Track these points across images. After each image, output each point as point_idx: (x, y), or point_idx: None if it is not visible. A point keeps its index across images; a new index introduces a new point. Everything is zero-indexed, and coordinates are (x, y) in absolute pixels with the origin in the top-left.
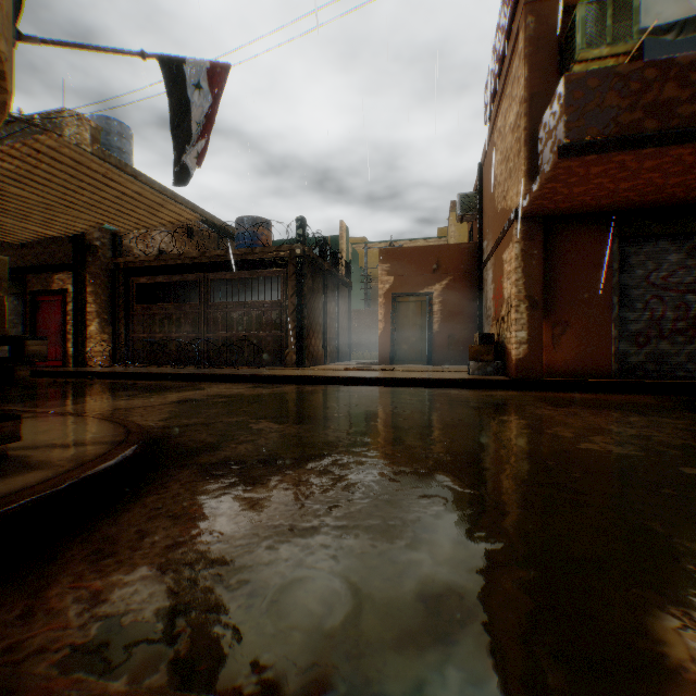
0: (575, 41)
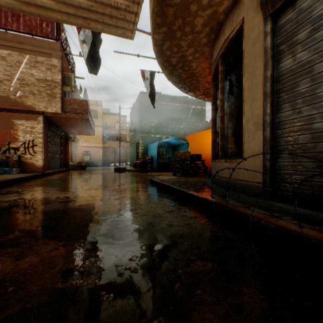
0: (72, 82)
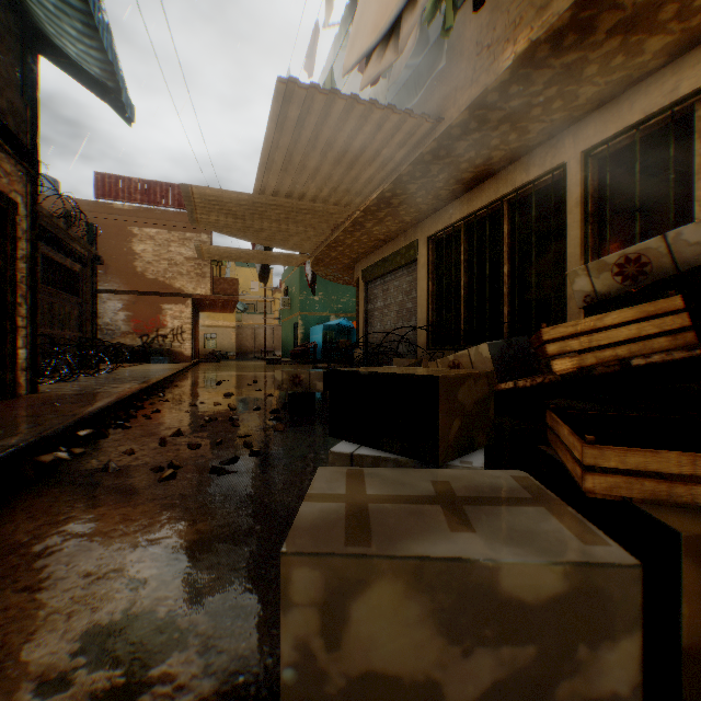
0: None
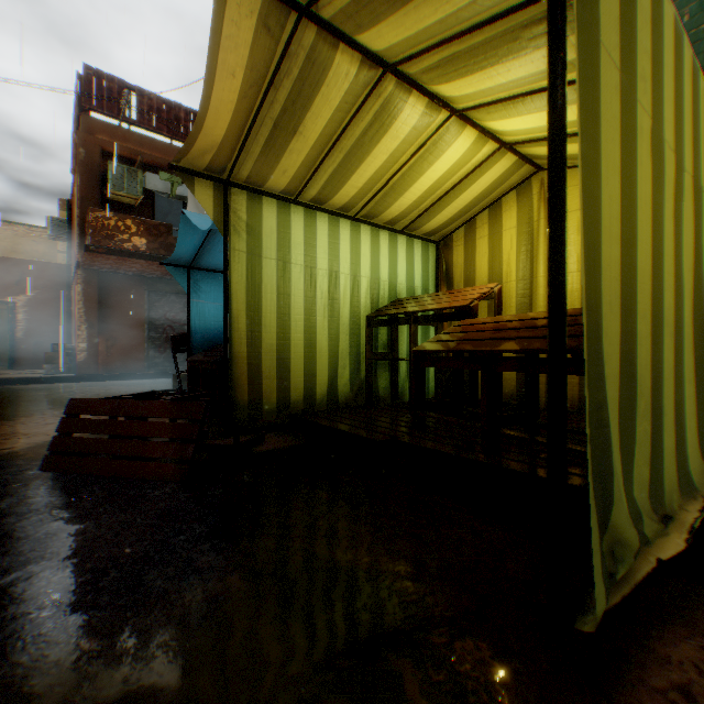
0: (109, 181)
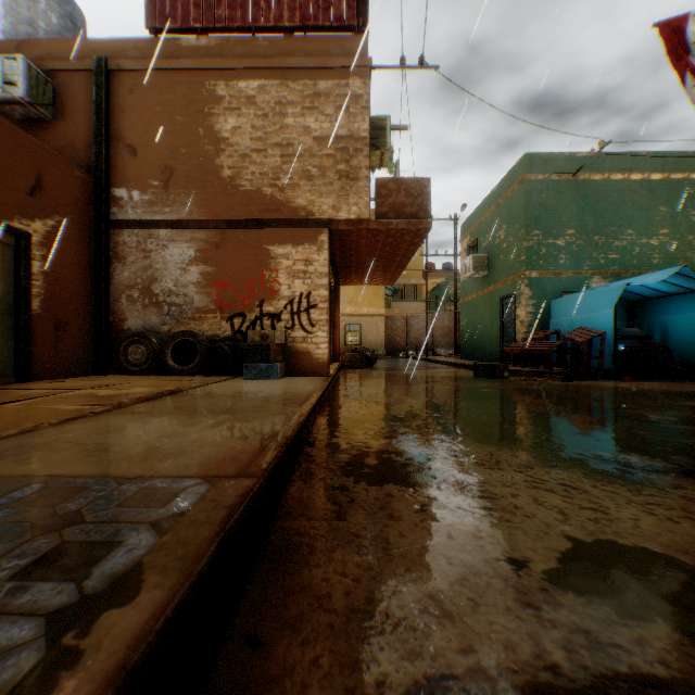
0: (388, 139)
